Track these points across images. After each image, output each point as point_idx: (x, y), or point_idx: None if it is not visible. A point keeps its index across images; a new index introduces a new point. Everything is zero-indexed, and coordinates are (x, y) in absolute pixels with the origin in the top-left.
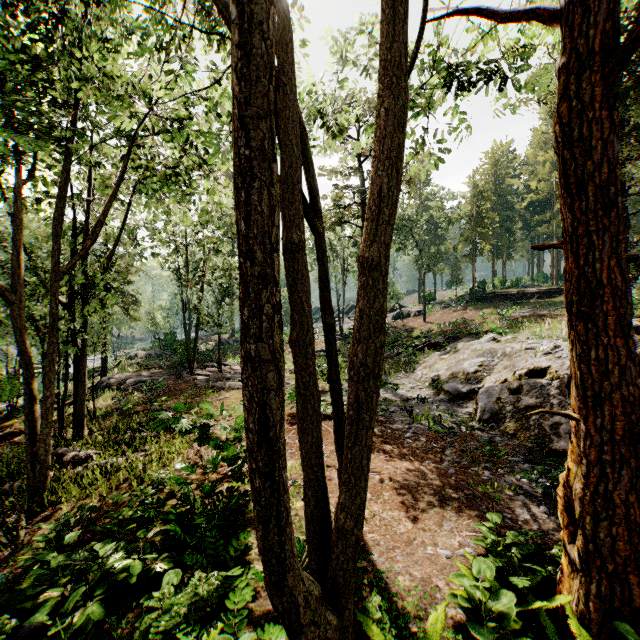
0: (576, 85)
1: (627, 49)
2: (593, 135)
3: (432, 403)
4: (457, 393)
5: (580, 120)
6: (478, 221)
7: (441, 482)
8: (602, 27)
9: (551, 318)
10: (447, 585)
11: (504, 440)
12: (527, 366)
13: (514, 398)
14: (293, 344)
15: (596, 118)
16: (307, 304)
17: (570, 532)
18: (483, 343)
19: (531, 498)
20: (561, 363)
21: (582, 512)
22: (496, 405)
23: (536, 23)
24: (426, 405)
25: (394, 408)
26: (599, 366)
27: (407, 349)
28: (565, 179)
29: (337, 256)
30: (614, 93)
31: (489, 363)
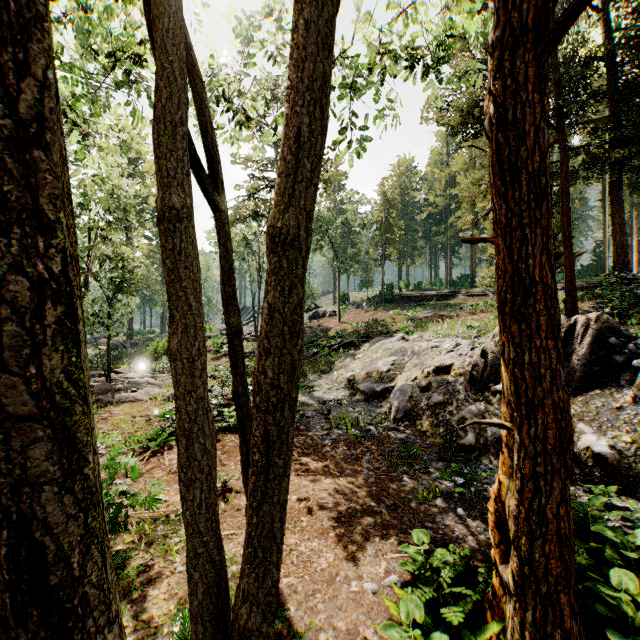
0: (511, 62)
1: (561, 28)
2: (527, 119)
3: (349, 404)
4: (372, 393)
5: (514, 101)
6: (387, 227)
7: (362, 495)
8: (535, 3)
9: (449, 318)
10: (376, 633)
11: (417, 439)
12: (434, 364)
13: (424, 396)
14: (173, 356)
15: (530, 101)
16: (195, 297)
17: (502, 551)
18: (394, 342)
19: (448, 500)
20: (463, 360)
21: (517, 532)
22: (409, 403)
23: (457, 11)
24: (343, 407)
25: (311, 412)
26: (533, 370)
27: (323, 349)
28: (499, 165)
29: (252, 253)
30: (545, 77)
31: (400, 362)
